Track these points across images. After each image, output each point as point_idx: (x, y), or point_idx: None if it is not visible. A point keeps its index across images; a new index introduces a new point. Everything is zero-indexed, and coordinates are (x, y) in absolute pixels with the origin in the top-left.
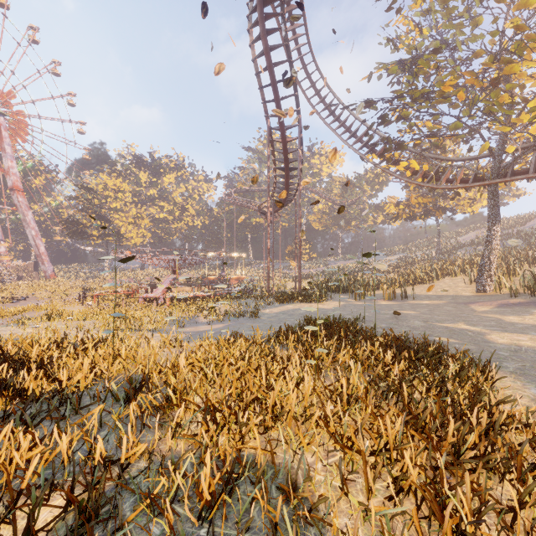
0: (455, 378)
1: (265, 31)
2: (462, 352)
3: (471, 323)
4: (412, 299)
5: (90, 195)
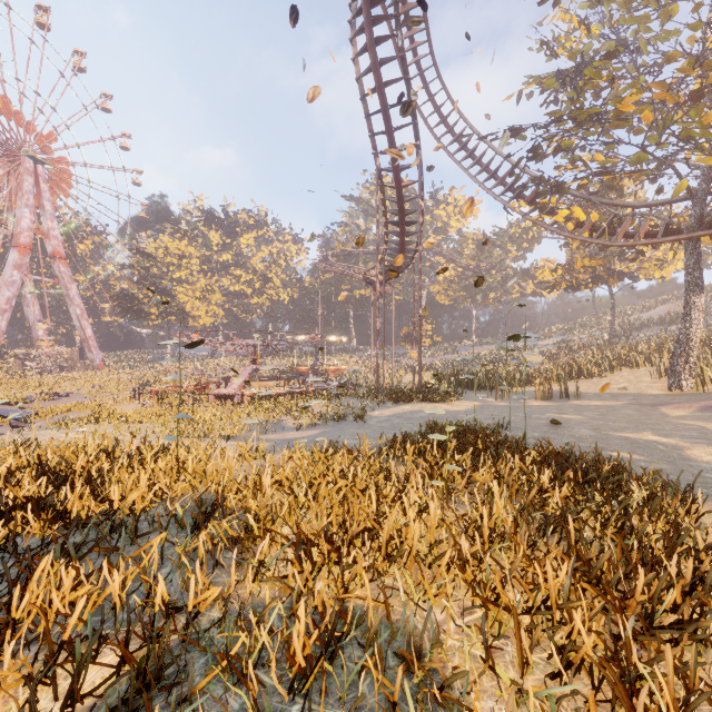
0: (642, 509)
1: (374, 40)
2: (651, 473)
3: (661, 433)
4: (576, 399)
5: (147, 262)
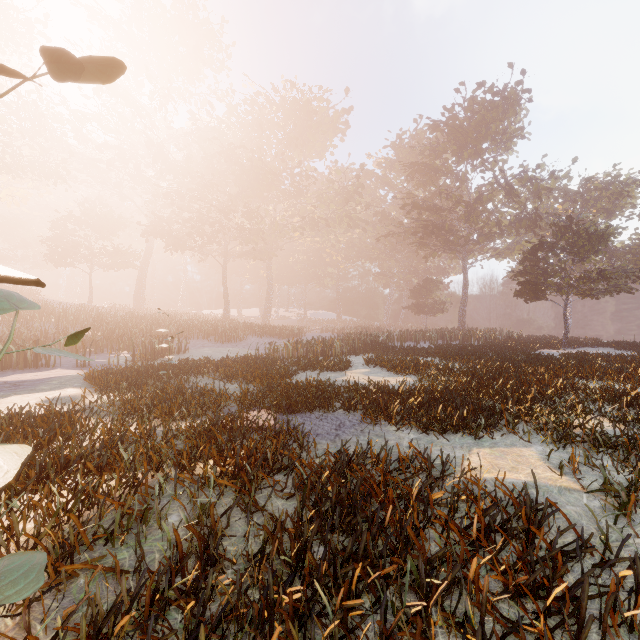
0: None
1: None
2: None
3: None
4: None
5: None
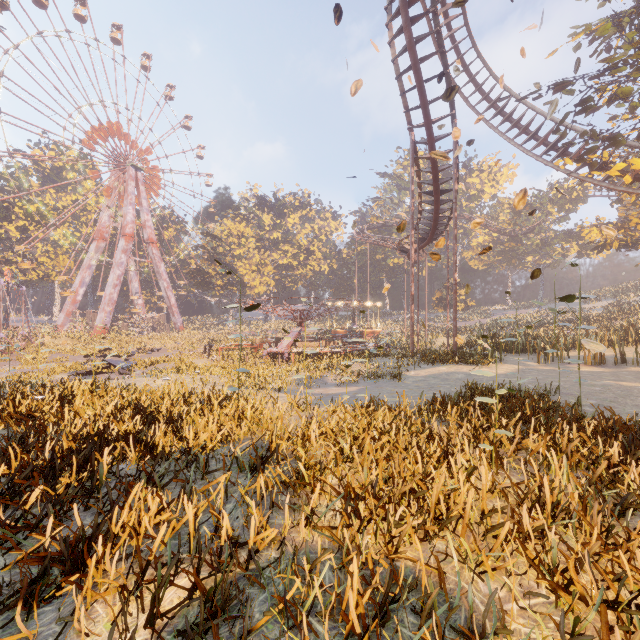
0: None
1: (409, 20)
2: None
3: None
4: (634, 365)
5: (215, 243)
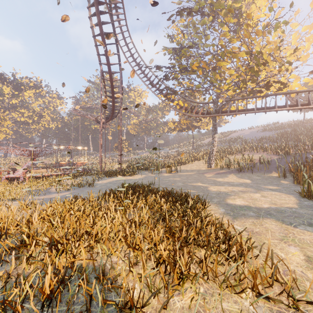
0: (191, 208)
1: (99, 11)
2: (196, 196)
3: (203, 182)
4: (180, 172)
5: None
